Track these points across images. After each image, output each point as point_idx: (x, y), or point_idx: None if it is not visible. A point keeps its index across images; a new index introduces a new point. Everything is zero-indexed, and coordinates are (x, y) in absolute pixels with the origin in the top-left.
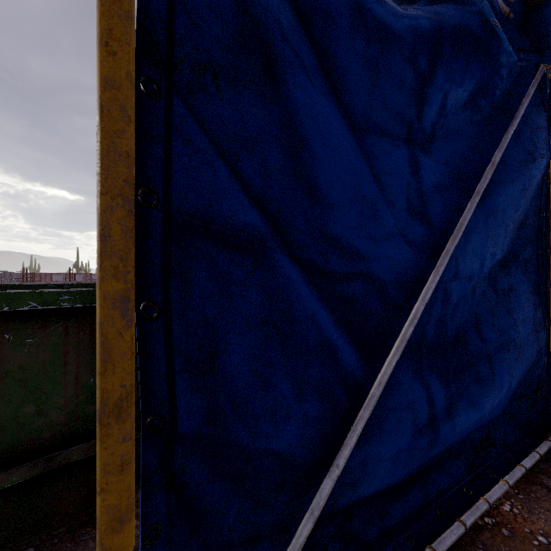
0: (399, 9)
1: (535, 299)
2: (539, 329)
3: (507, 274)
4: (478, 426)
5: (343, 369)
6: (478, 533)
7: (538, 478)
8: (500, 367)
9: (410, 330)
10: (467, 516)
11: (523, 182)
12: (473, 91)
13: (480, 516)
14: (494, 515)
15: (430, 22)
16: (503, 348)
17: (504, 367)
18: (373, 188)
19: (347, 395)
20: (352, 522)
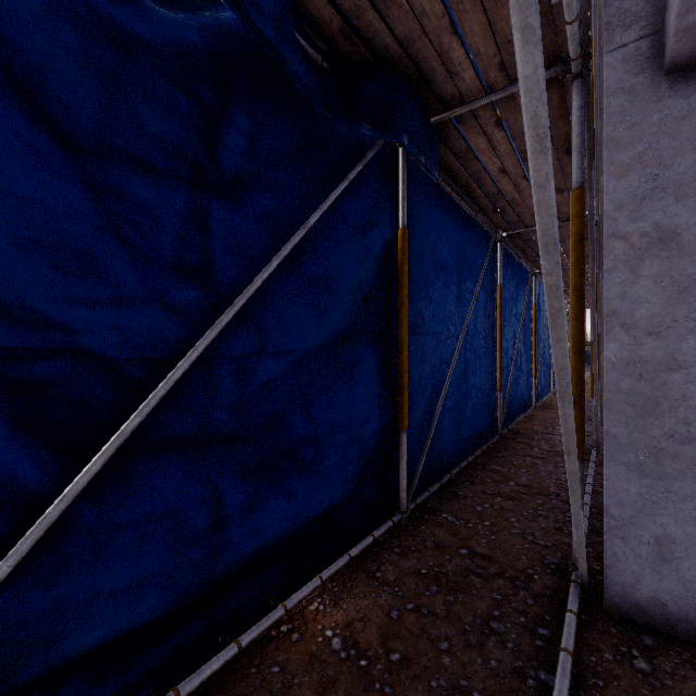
0: (152, 10)
1: (385, 374)
2: (386, 405)
3: (351, 348)
4: (303, 520)
5: (1, 486)
6: (263, 648)
7: (366, 563)
8: (329, 450)
9: (134, 421)
10: (249, 633)
11: (356, 250)
12: (299, 141)
13: (269, 626)
14: (295, 619)
15: (202, 40)
16: (336, 429)
17: (334, 450)
18: (86, 233)
19: (10, 522)
20: (63, 691)
